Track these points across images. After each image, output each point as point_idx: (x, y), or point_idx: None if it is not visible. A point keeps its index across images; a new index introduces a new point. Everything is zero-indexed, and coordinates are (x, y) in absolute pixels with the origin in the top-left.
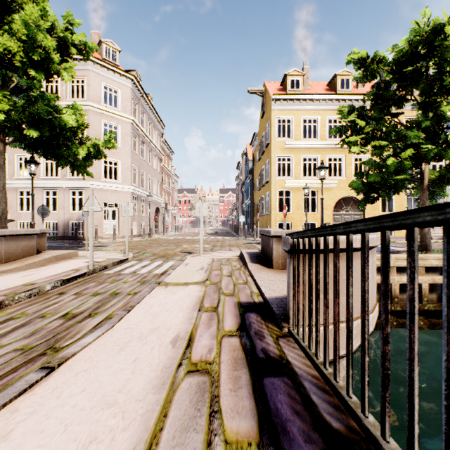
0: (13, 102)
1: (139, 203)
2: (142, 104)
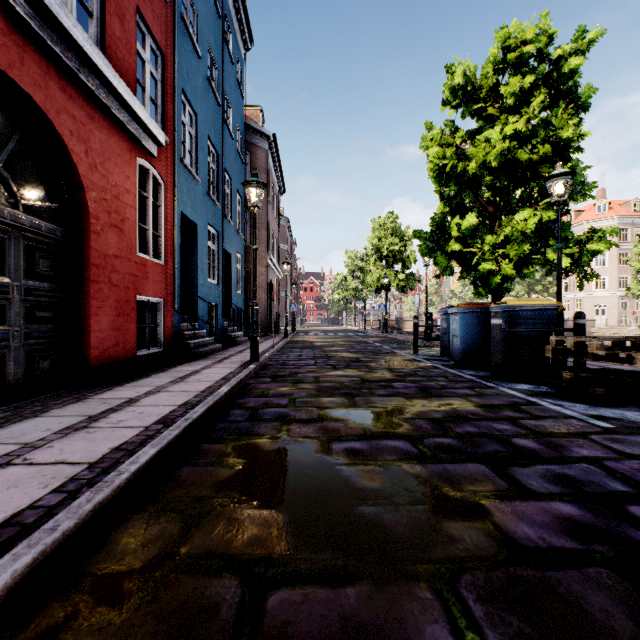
0: (527, 286)
1: (631, 302)
2: (637, 224)
